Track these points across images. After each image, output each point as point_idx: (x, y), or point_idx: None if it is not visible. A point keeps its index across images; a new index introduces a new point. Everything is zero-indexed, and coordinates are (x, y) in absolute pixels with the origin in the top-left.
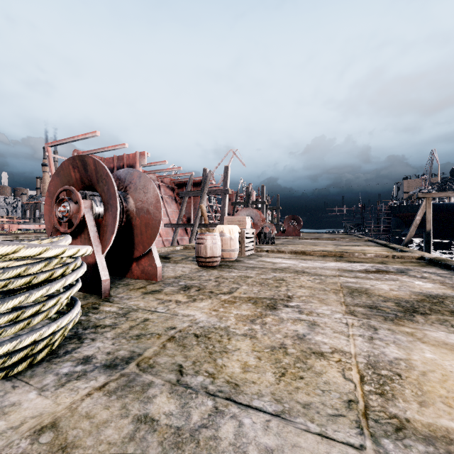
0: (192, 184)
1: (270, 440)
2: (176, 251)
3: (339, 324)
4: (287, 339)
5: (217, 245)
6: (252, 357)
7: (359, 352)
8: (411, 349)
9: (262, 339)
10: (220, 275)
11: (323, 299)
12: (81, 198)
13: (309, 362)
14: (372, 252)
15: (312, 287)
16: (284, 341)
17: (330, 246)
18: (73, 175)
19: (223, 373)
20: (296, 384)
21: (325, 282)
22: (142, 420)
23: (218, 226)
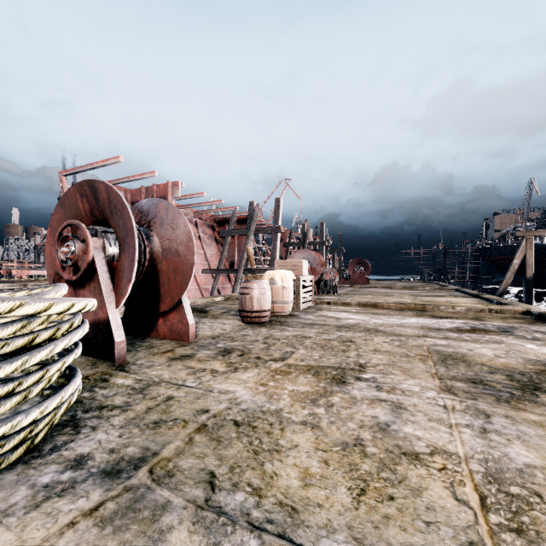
0: (236, 221)
1: None
2: (216, 303)
3: (434, 407)
4: (364, 430)
5: (266, 295)
6: (316, 460)
7: (470, 453)
8: None
9: (328, 430)
10: (270, 335)
11: (408, 369)
12: (90, 235)
13: (400, 471)
14: (462, 305)
15: (390, 352)
16: (359, 434)
17: (407, 297)
18: (81, 206)
19: (274, 488)
20: (384, 509)
21: (407, 345)
22: None
23: (268, 272)
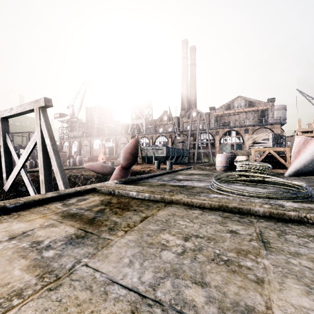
0: None
1: (126, 269)
2: None
3: None
4: None
5: None
6: None
7: None
8: None
9: None
10: None
11: None
12: None
13: None
14: None
15: None
16: None
17: None
18: None
19: None
20: (75, 310)
21: None
22: (203, 283)
23: None
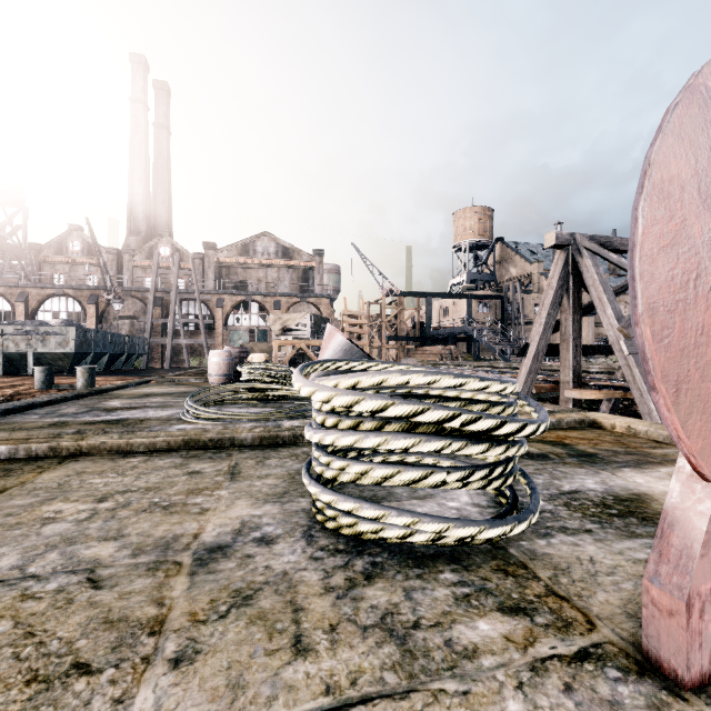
0: None
1: None
2: None
3: None
4: None
5: None
6: None
7: None
8: None
9: None
10: None
11: None
12: None
13: None
14: None
15: None
16: None
17: None
18: None
19: (0, 608)
20: None
21: None
22: (118, 537)
23: None
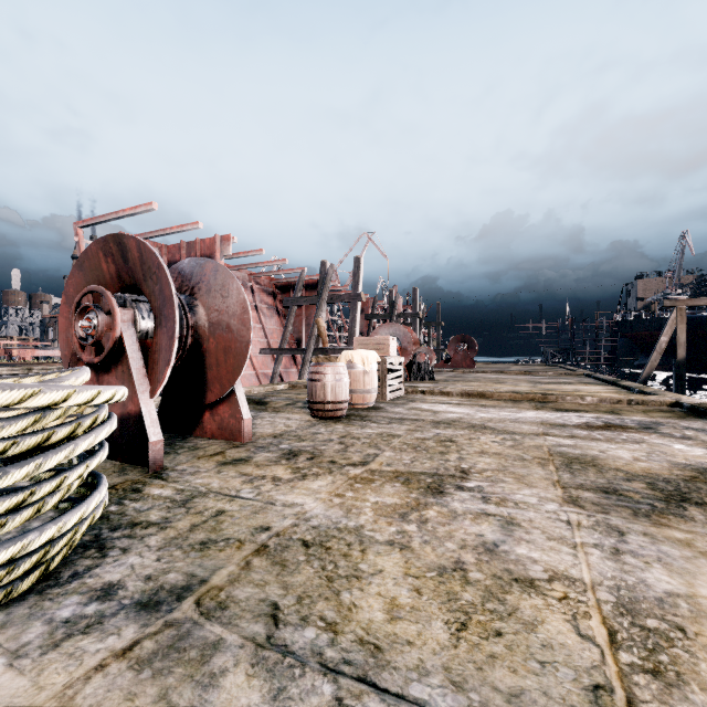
0: (304, 287)
1: None
2: (278, 392)
3: (555, 523)
4: (466, 552)
5: (342, 382)
6: (406, 588)
7: (598, 579)
8: (693, 574)
9: (421, 552)
10: (348, 432)
11: (523, 476)
12: (117, 305)
13: (510, 601)
14: (594, 395)
15: (501, 454)
16: (460, 556)
17: (524, 384)
18: (105, 268)
19: (353, 622)
20: (490, 647)
21: (523, 445)
22: None
23: (345, 352)
